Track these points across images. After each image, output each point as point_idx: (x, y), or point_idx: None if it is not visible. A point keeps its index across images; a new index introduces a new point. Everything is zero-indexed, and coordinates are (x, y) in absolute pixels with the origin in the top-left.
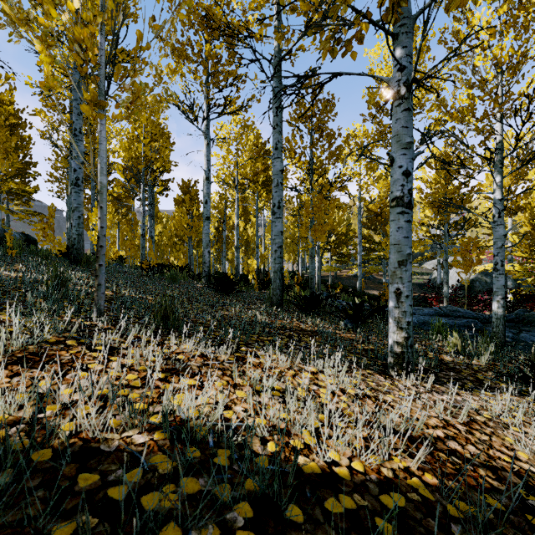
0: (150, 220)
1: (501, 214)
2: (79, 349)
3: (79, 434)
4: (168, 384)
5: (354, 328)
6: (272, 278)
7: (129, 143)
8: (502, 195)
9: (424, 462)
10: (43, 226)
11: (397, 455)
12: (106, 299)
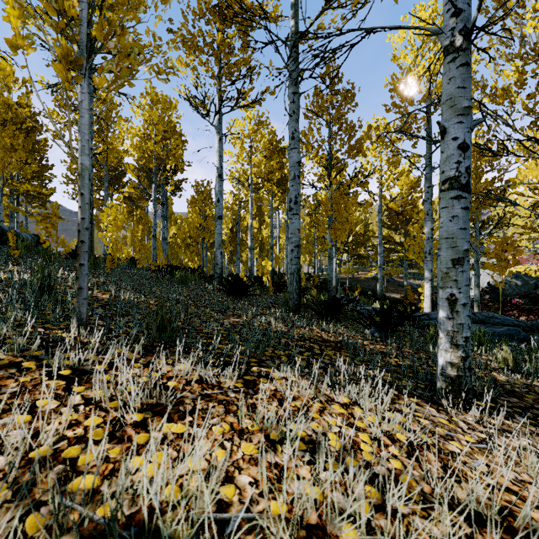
0: (163, 221)
1: None
2: (35, 374)
3: None
4: (144, 434)
5: (383, 338)
6: (289, 281)
7: (140, 141)
8: None
9: None
10: (45, 225)
11: None
12: (101, 304)
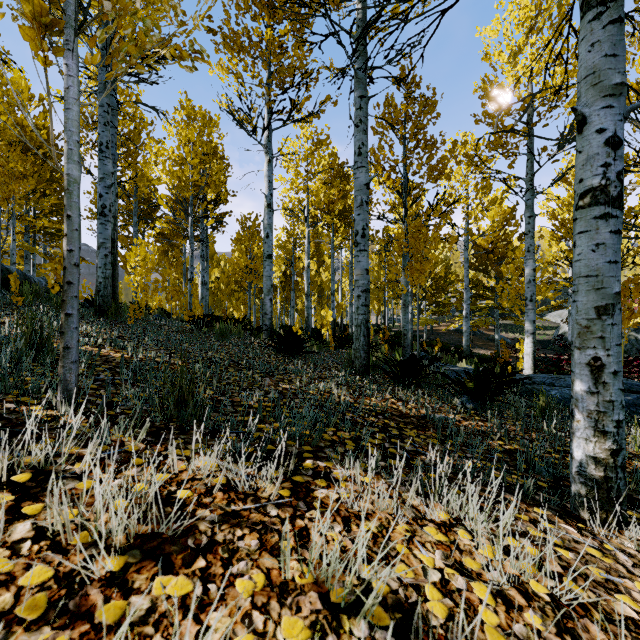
0: (203, 262)
1: None
2: None
3: None
4: (117, 603)
5: (479, 411)
6: (354, 335)
7: (174, 165)
8: None
9: None
10: (54, 265)
11: None
12: (110, 366)
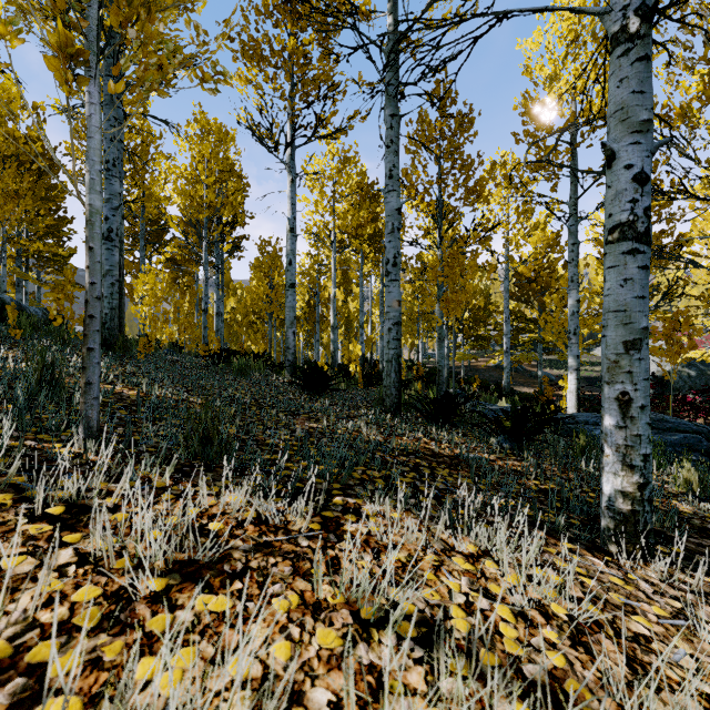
0: (218, 291)
1: None
2: (9, 515)
3: None
4: (164, 616)
5: (516, 451)
6: (385, 371)
7: (187, 184)
8: None
9: None
10: (56, 295)
11: None
12: (126, 404)
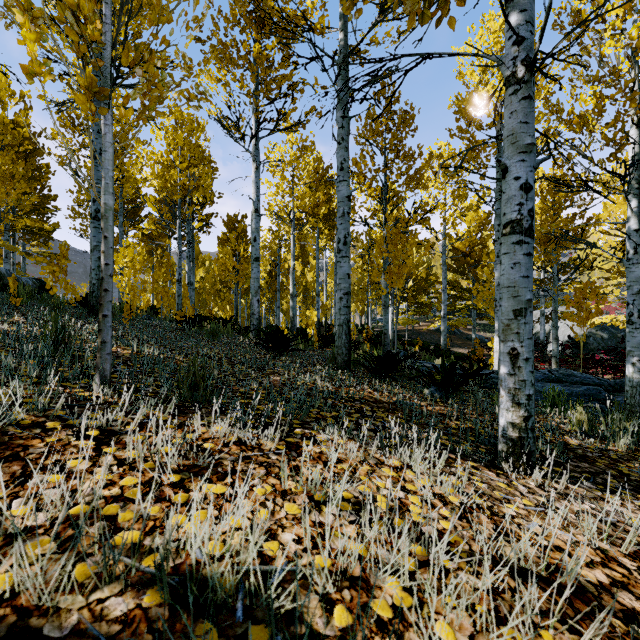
0: (189, 262)
1: (638, 249)
2: (62, 435)
3: (17, 597)
4: (183, 494)
5: (444, 399)
6: (337, 333)
7: (163, 169)
8: (639, 224)
9: (592, 639)
10: (53, 268)
11: (546, 625)
12: (122, 360)
